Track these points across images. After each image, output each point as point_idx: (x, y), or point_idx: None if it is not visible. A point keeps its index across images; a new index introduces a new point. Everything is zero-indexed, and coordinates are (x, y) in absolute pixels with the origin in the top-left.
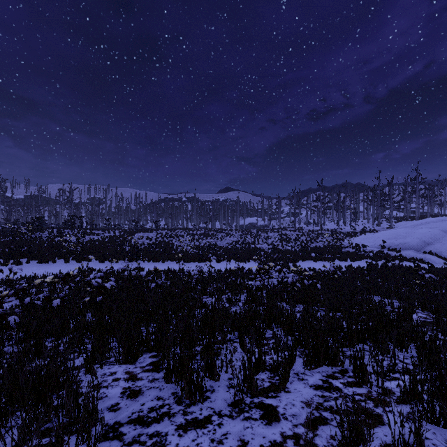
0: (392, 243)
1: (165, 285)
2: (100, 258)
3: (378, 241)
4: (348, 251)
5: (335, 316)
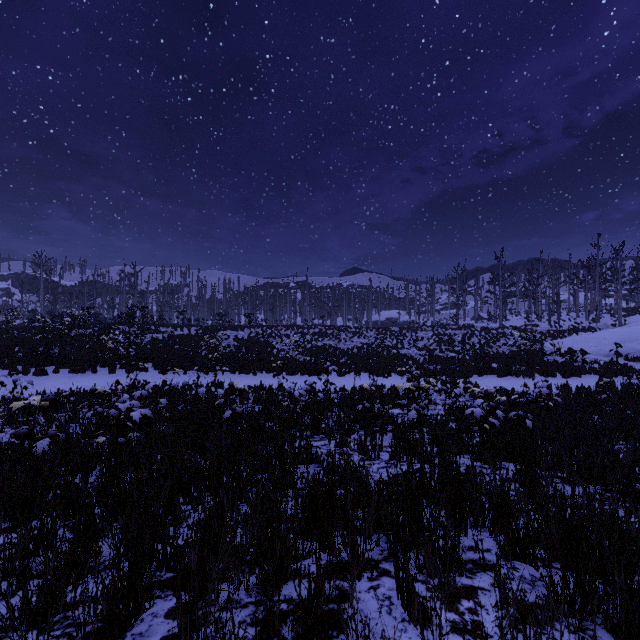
0: (631, 348)
1: (251, 413)
2: (161, 366)
3: (604, 345)
4: (554, 361)
5: (637, 515)
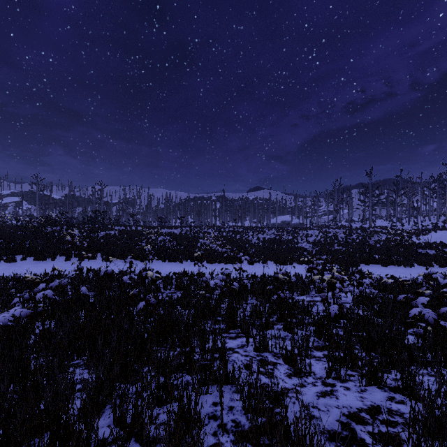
0: None
1: (169, 301)
2: (106, 255)
3: None
4: (427, 253)
5: None
